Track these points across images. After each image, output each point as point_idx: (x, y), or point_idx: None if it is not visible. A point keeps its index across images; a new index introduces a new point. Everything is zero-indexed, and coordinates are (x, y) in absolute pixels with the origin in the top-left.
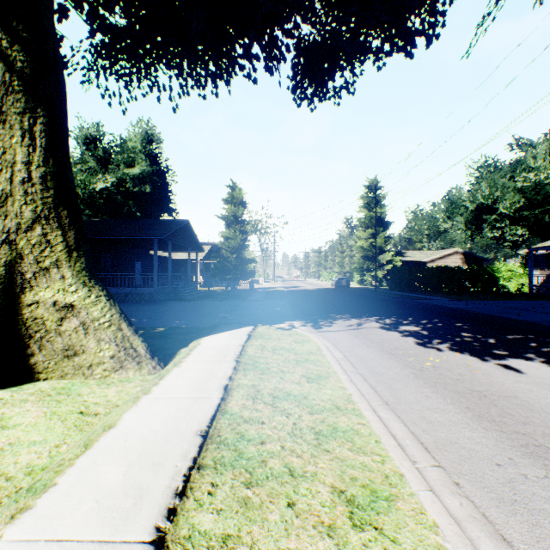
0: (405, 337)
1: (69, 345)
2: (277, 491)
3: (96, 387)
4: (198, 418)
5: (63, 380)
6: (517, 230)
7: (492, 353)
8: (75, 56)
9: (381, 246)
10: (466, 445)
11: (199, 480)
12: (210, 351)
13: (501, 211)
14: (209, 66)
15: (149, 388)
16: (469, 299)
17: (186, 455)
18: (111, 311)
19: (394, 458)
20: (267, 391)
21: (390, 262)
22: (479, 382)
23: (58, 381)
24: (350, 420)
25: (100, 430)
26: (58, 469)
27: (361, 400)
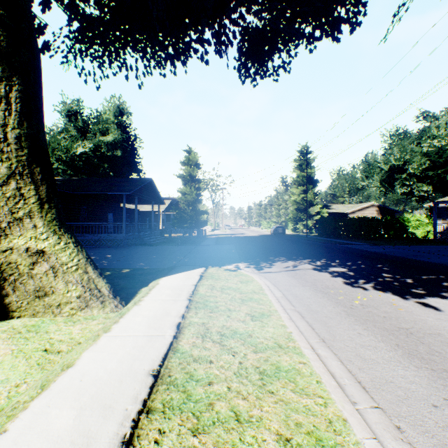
0: (334, 277)
1: (40, 287)
2: (223, 440)
3: (63, 324)
4: (151, 357)
5: (34, 317)
6: (423, 187)
7: (412, 292)
8: (56, 41)
9: (311, 200)
10: (401, 384)
11: (147, 427)
12: (166, 290)
13: (410, 172)
14: (168, 49)
15: (110, 326)
16: (385, 244)
17: (136, 397)
18: (78, 256)
19: (335, 400)
20: (215, 329)
21: (318, 213)
22: (404, 320)
23: (30, 318)
24: (291, 359)
25: (59, 369)
26: (11, 413)
27: (300, 338)
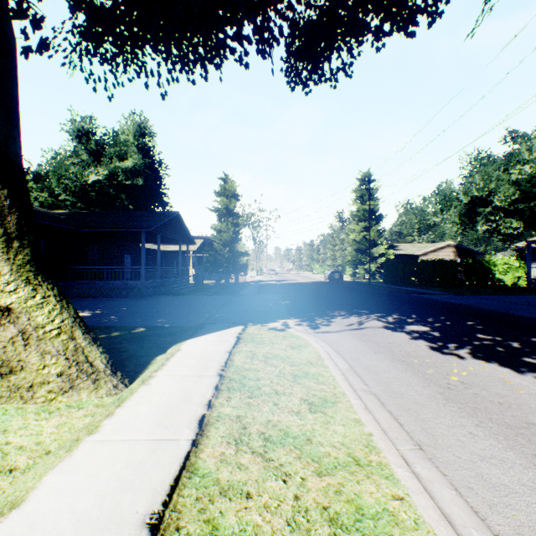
0: (415, 339)
1: (3, 361)
2: None
3: (33, 417)
4: (153, 485)
5: None
6: (512, 223)
7: (525, 362)
8: (56, 37)
9: (373, 239)
10: None
11: None
12: (189, 360)
13: (495, 204)
14: (198, 48)
15: (99, 421)
16: (468, 293)
17: None
18: (61, 315)
19: None
20: (256, 428)
21: (383, 255)
22: (531, 409)
23: None
24: (379, 490)
25: None
26: None
27: (387, 445)
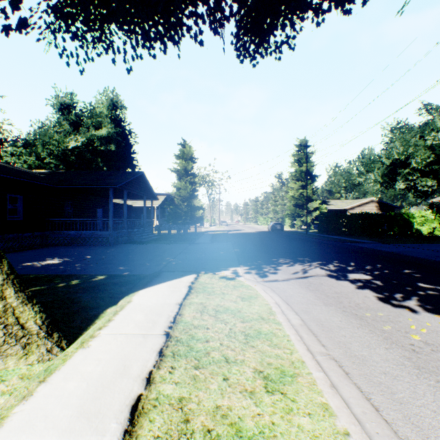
0: (360, 289)
1: None
2: None
3: None
4: None
5: None
6: (427, 182)
7: None
8: (32, 16)
9: (309, 195)
10: None
11: None
12: (138, 314)
13: (413, 166)
14: (157, 24)
15: (8, 409)
16: (393, 242)
17: None
18: None
19: None
20: (201, 421)
21: (317, 209)
22: None
23: None
24: None
25: None
26: None
27: None
